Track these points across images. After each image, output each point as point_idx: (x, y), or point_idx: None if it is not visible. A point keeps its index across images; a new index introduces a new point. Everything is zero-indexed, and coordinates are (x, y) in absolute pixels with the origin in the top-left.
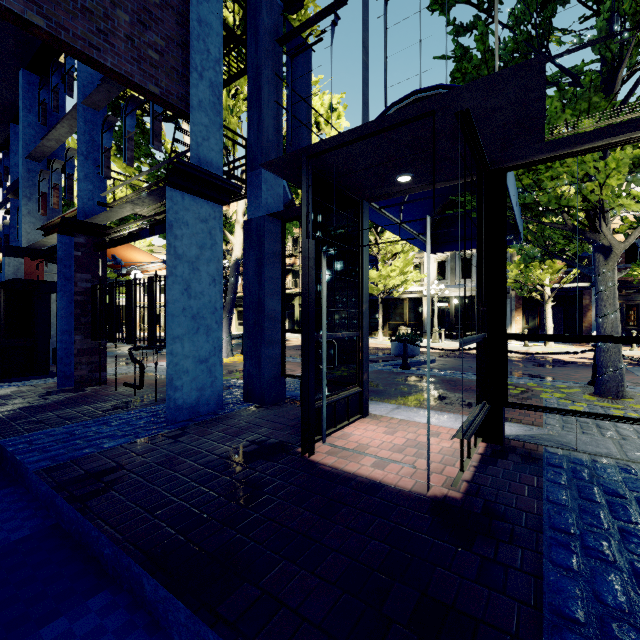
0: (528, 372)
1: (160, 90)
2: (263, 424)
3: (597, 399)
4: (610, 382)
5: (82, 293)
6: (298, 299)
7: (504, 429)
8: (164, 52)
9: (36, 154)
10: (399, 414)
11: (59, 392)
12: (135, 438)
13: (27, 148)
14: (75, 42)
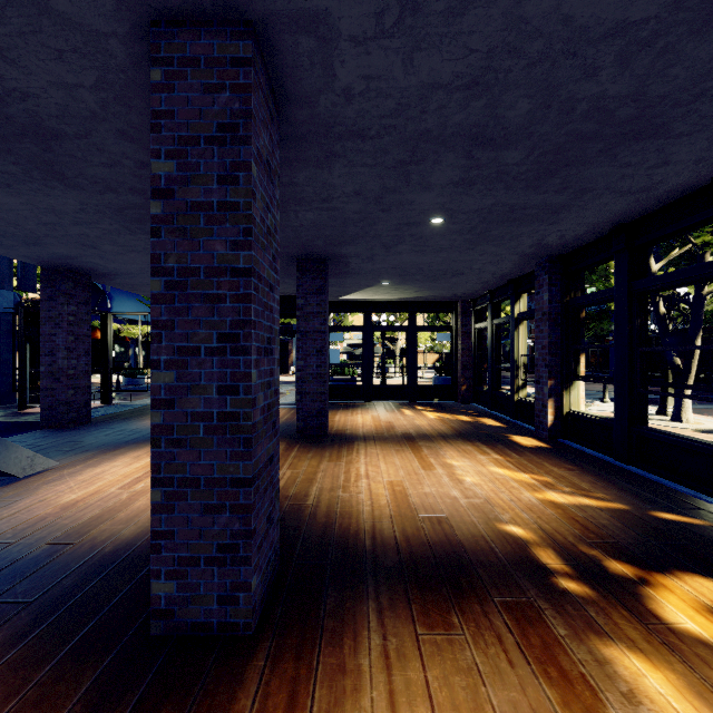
0: None
1: None
2: (0, 409)
3: None
4: None
5: None
6: None
7: (112, 400)
8: None
9: None
10: None
11: None
12: None
13: None
14: None
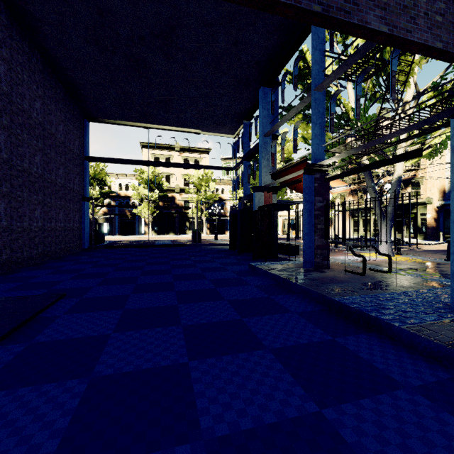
0: None
1: (442, 44)
2: None
3: None
4: None
5: (317, 209)
6: (419, 208)
7: None
8: (444, 13)
9: (269, 132)
10: None
11: (308, 271)
12: (442, 317)
13: (263, 130)
14: (399, 33)
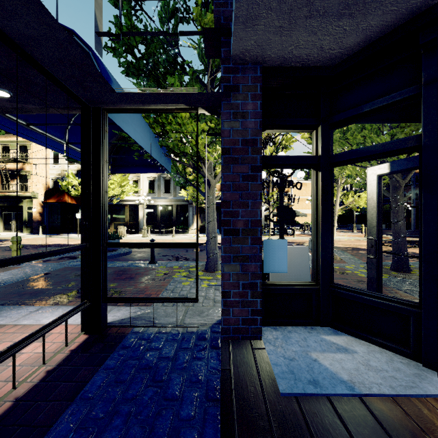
0: (186, 256)
1: None
2: None
3: (204, 274)
4: (211, 262)
5: None
6: (26, 201)
7: (107, 319)
8: None
9: None
10: (30, 318)
11: None
12: None
13: None
14: None
